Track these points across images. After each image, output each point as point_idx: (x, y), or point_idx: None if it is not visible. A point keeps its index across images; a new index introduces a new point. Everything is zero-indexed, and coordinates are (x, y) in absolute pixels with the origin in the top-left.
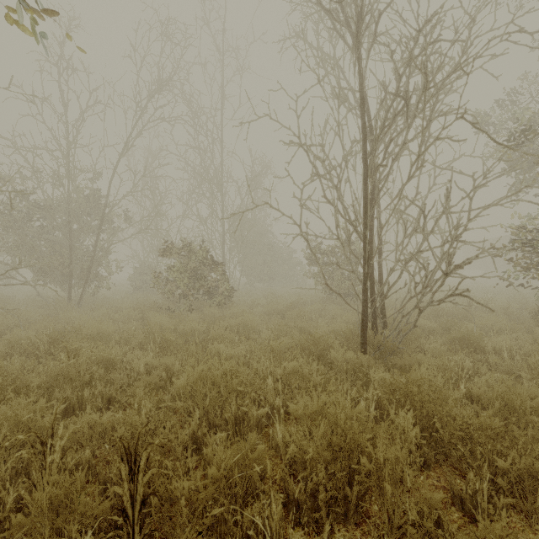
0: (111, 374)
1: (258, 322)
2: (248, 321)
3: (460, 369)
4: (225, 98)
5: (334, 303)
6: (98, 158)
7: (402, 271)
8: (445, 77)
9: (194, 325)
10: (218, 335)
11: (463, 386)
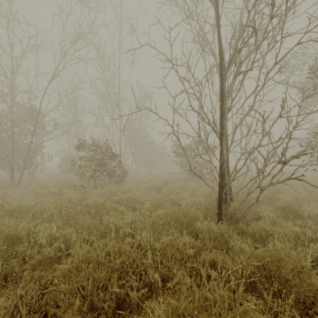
0: (16, 247)
1: (142, 195)
2: (135, 195)
3: (307, 241)
4: (121, 49)
5: (192, 181)
6: (32, 83)
7: (246, 160)
8: (291, 5)
9: (95, 200)
10: (112, 207)
11: (310, 255)
